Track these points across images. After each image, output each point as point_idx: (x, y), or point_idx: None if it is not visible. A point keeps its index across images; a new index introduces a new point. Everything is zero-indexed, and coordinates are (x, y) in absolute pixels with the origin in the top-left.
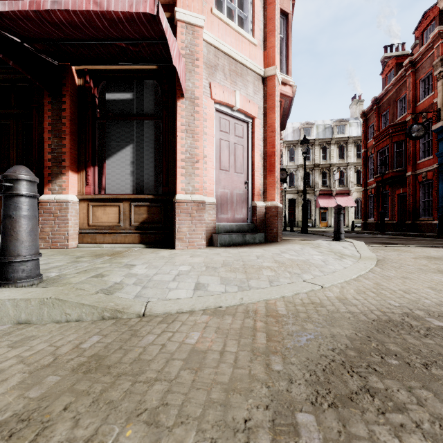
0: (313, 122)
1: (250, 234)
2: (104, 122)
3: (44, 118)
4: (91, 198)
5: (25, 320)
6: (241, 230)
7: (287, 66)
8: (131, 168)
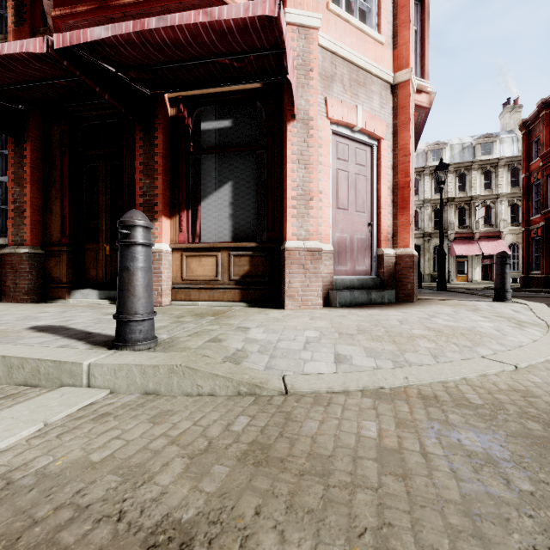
0: (446, 141)
1: (377, 292)
2: (198, 157)
3: (136, 157)
4: (185, 247)
5: (153, 390)
6: (364, 286)
7: (422, 67)
8: (230, 210)
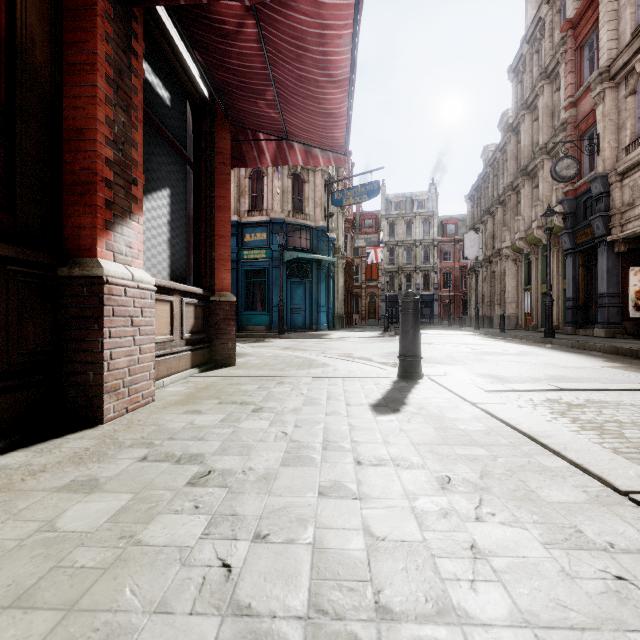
0: None
1: None
2: None
3: (99, 29)
4: None
5: None
6: None
7: None
8: (168, 233)
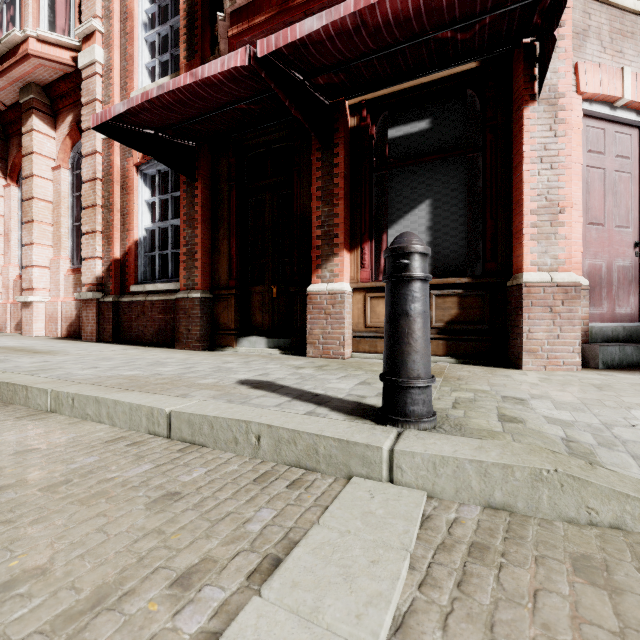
0: None
1: None
2: (382, 173)
3: (312, 182)
4: (370, 286)
5: (502, 504)
6: (633, 338)
7: None
8: (427, 237)
